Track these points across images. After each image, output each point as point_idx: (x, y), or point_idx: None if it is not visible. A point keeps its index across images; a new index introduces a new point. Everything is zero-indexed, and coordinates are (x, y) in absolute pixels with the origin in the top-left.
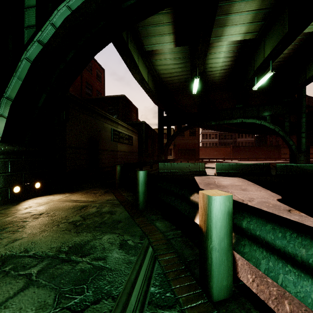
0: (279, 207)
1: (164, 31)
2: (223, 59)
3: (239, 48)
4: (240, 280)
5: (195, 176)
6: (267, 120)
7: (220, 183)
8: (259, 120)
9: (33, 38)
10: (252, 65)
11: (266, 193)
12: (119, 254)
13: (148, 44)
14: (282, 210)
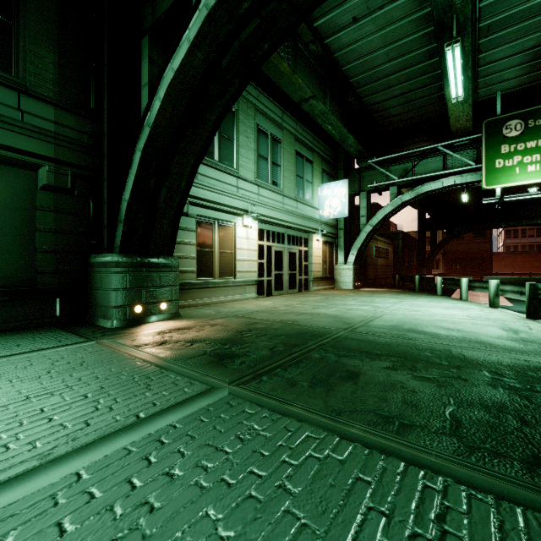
0: None
1: None
2: None
3: None
4: None
5: None
6: None
7: None
8: None
9: (367, 223)
10: None
11: None
12: (415, 294)
13: None
14: None
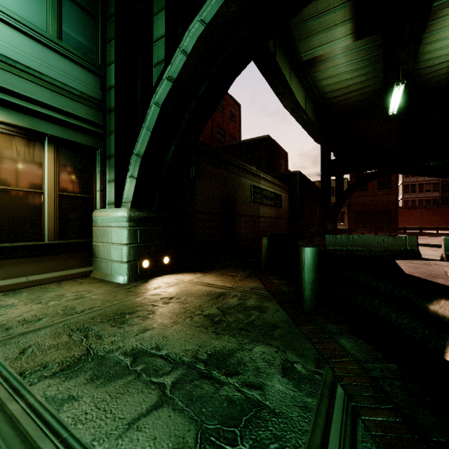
0: None
1: (334, 21)
2: None
3: None
4: None
5: (398, 260)
6: None
7: None
8: None
9: (162, 76)
10: None
11: None
12: (284, 386)
13: (306, 49)
14: None
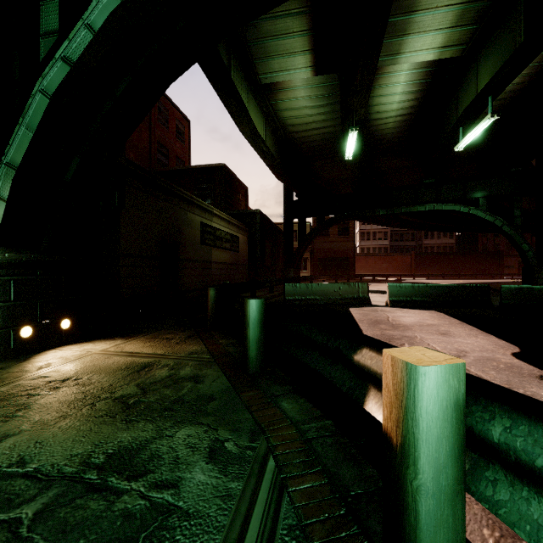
0: (518, 369)
1: (294, 47)
2: (401, 97)
3: (431, 76)
4: (467, 540)
5: (351, 308)
6: (481, 205)
7: (398, 321)
8: (466, 206)
9: (54, 54)
10: (453, 107)
11: (489, 342)
12: (207, 474)
13: (266, 71)
14: (528, 376)
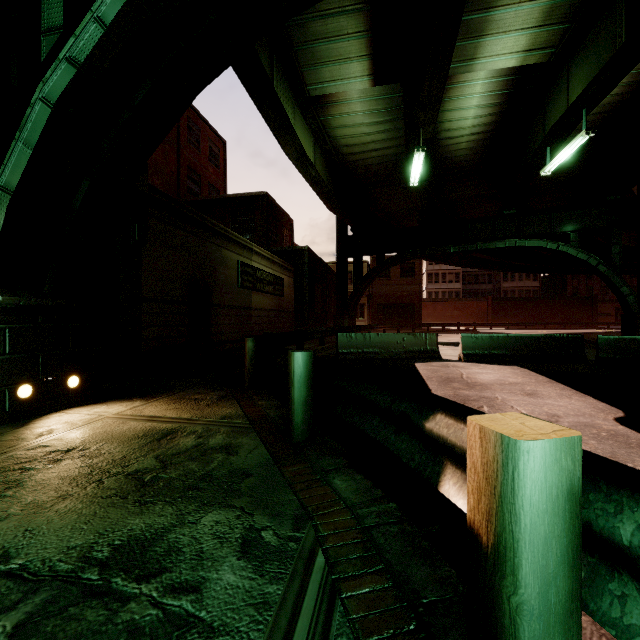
0: (624, 438)
1: (348, 52)
2: (476, 112)
3: (513, 86)
4: None
5: (417, 363)
6: (572, 241)
7: (473, 379)
8: (554, 242)
9: (57, 54)
10: (539, 123)
11: (586, 404)
12: (238, 574)
13: (315, 81)
14: (637, 447)
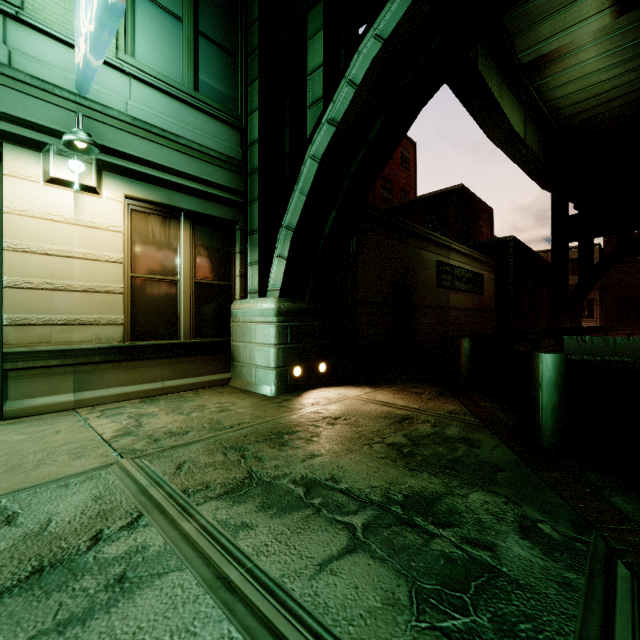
0: None
1: None
2: None
3: None
4: None
5: None
6: None
7: None
8: None
9: (321, 120)
10: None
11: None
12: (526, 551)
13: (528, 45)
14: None
